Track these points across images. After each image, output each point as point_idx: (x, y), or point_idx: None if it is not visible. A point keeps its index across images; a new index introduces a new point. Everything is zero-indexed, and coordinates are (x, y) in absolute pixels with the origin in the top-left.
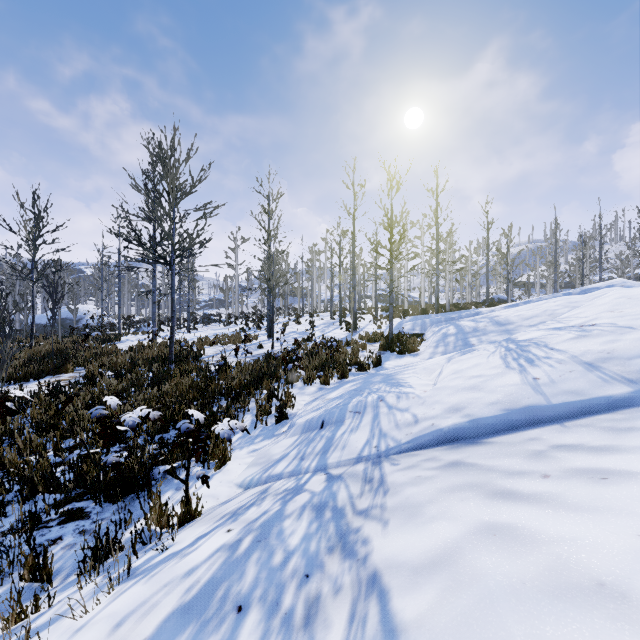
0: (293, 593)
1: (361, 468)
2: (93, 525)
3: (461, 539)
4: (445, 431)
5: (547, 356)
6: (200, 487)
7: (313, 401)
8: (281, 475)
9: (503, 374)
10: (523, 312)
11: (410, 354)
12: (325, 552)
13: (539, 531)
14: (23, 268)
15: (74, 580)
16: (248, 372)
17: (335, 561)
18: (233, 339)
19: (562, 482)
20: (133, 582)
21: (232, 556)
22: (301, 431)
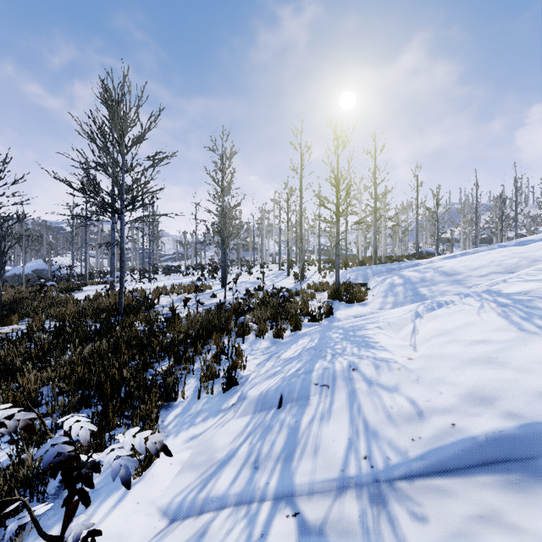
0: None
1: (354, 512)
2: None
3: None
4: (481, 442)
5: None
6: (104, 516)
7: (267, 360)
8: (224, 499)
9: (524, 341)
10: (467, 263)
11: (358, 303)
12: None
13: None
14: None
15: None
16: (196, 325)
17: None
18: (188, 288)
19: None
20: None
21: None
22: (254, 409)
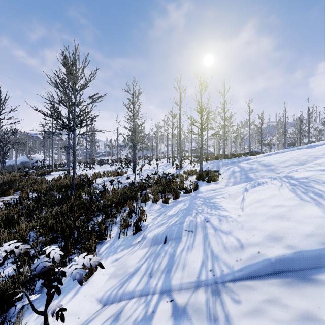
0: None
1: (203, 299)
2: None
3: None
4: (273, 261)
5: None
6: (67, 302)
7: (158, 216)
8: (133, 293)
9: (302, 206)
10: (278, 158)
11: (213, 182)
12: None
13: None
14: None
15: None
16: (118, 196)
17: None
18: (113, 173)
19: None
20: None
21: None
22: (150, 244)
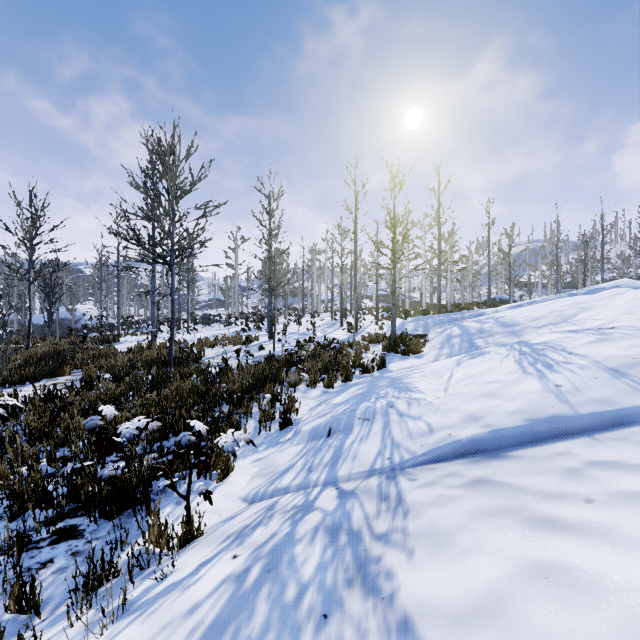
0: (310, 639)
1: (375, 483)
2: (87, 545)
3: (507, 582)
4: (464, 442)
5: (567, 361)
6: (202, 501)
7: (318, 406)
8: (288, 488)
9: (521, 380)
10: (529, 313)
11: (414, 356)
12: (343, 586)
13: (600, 575)
14: (19, 268)
15: (64, 612)
16: (250, 375)
17: (356, 598)
18: (233, 340)
19: (611, 509)
20: (129, 621)
21: (239, 590)
22: (307, 439)
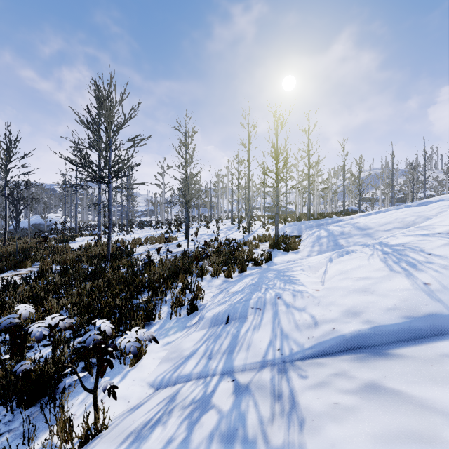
0: None
1: (268, 377)
2: None
3: None
4: (348, 338)
5: (428, 261)
6: None
7: (219, 293)
8: (190, 376)
9: (390, 277)
10: (378, 220)
11: (292, 251)
12: None
13: None
14: None
15: None
16: (167, 268)
17: None
18: (159, 240)
19: None
20: None
21: None
22: (209, 325)
